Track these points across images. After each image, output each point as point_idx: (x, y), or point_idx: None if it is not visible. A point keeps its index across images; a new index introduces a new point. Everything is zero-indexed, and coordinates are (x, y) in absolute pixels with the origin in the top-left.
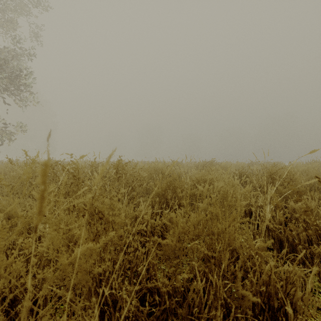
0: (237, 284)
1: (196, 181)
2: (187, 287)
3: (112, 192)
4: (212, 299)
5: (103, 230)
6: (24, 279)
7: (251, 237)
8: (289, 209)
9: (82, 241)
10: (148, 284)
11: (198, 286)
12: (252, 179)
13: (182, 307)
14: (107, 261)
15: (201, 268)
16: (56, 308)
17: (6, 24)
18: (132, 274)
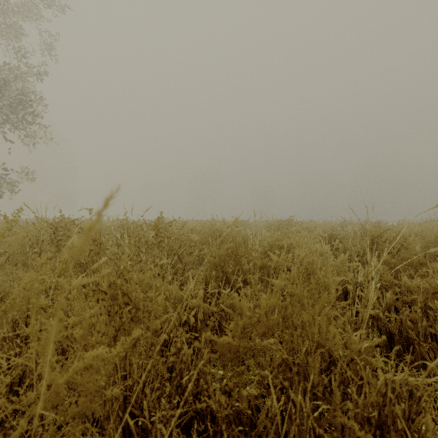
0: (333, 407)
1: (269, 248)
2: (256, 404)
3: (148, 263)
4: (296, 432)
5: (130, 321)
6: (16, 392)
7: (351, 332)
8: (400, 287)
9: (46, 372)
10: (196, 405)
11: (273, 409)
12: (346, 245)
13: (248, 435)
14: (136, 368)
15: (278, 380)
16: (63, 435)
17: (7, 31)
18: (173, 388)
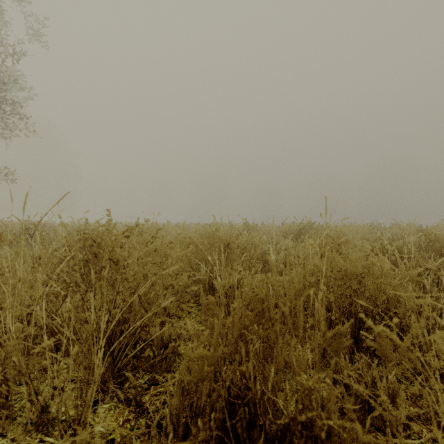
0: None
1: (312, 273)
2: None
3: None
4: None
5: None
6: None
7: None
8: None
9: None
10: None
11: None
12: None
13: None
14: None
15: None
16: None
17: None
18: None
